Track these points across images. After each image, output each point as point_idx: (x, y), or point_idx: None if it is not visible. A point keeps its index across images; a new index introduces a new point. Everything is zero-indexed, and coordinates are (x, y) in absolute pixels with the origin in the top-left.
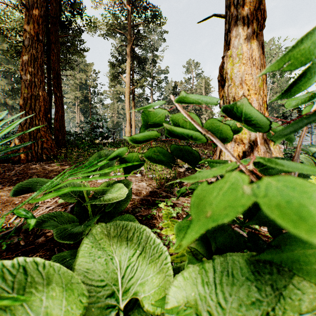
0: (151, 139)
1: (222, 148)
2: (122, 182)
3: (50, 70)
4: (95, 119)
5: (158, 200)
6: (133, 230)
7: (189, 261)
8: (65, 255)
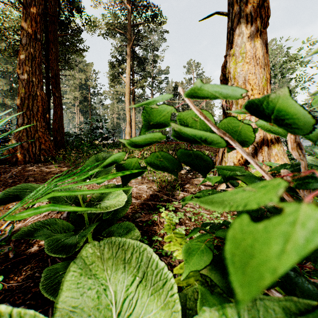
0: (154, 143)
1: (244, 155)
2: (121, 187)
3: (48, 70)
4: (94, 120)
5: (159, 204)
6: (132, 251)
7: (202, 296)
8: (58, 267)
